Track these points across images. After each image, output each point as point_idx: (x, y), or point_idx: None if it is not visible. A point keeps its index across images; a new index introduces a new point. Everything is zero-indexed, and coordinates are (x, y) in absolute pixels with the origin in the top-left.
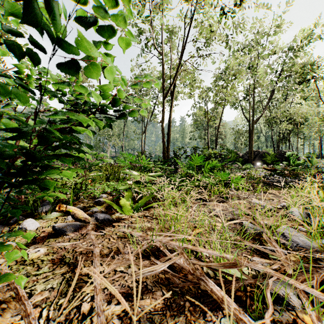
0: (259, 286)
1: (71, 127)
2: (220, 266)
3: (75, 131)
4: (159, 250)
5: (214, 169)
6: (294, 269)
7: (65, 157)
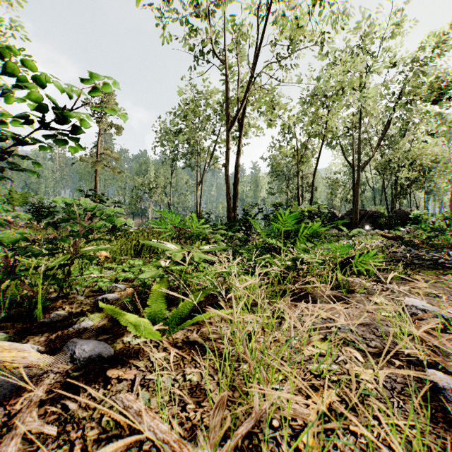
0: None
1: None
2: None
3: None
4: None
5: (315, 237)
6: None
7: None
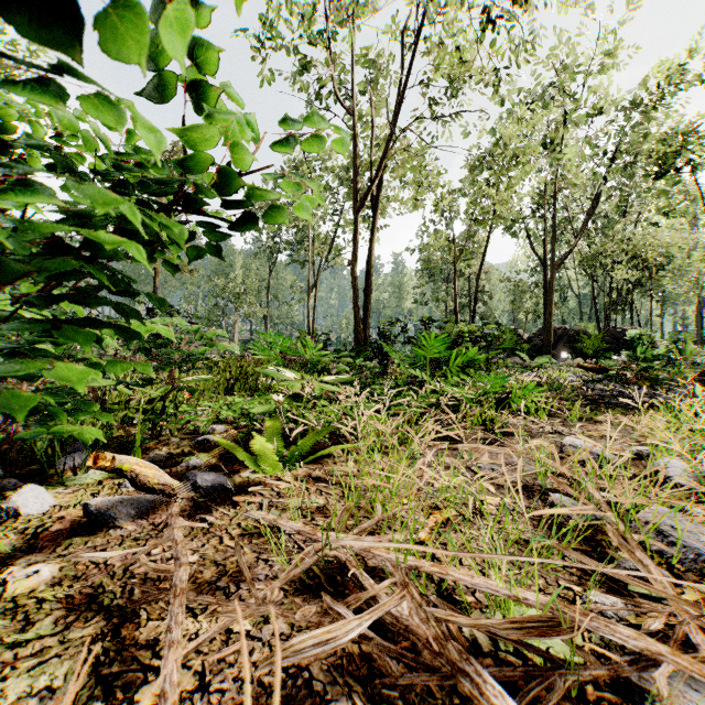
0: (622, 684)
1: (87, 238)
2: (513, 628)
3: (103, 252)
4: (344, 572)
5: (472, 367)
6: (704, 629)
7: (81, 326)
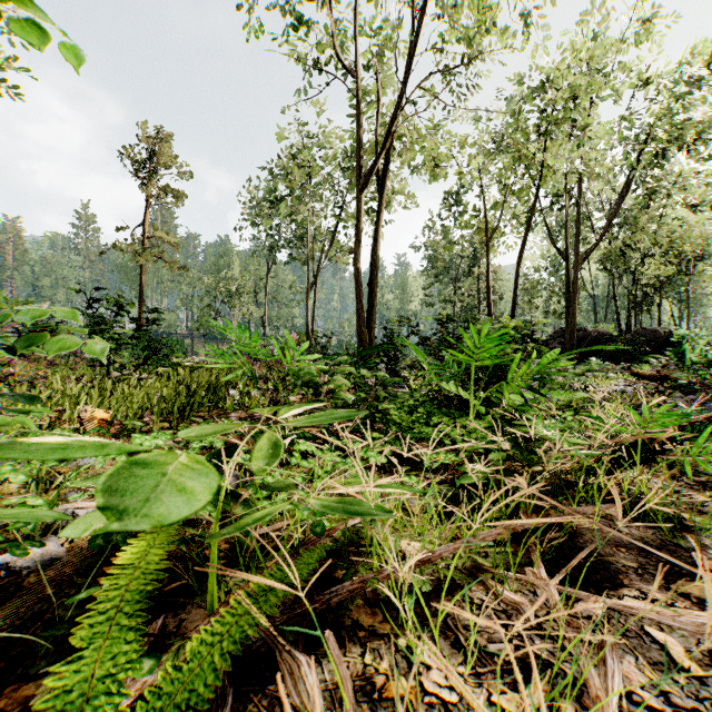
0: None
1: None
2: None
3: None
4: None
5: (546, 380)
6: None
7: None
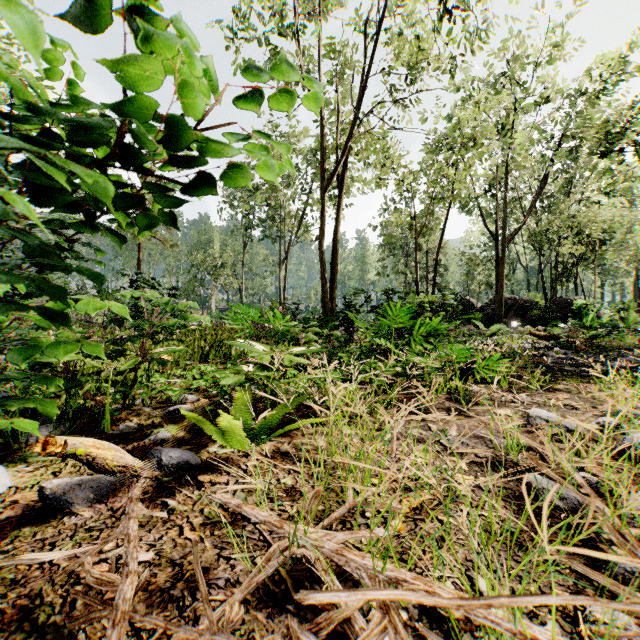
0: None
1: None
2: None
3: None
4: (314, 577)
5: (435, 336)
6: None
7: None
